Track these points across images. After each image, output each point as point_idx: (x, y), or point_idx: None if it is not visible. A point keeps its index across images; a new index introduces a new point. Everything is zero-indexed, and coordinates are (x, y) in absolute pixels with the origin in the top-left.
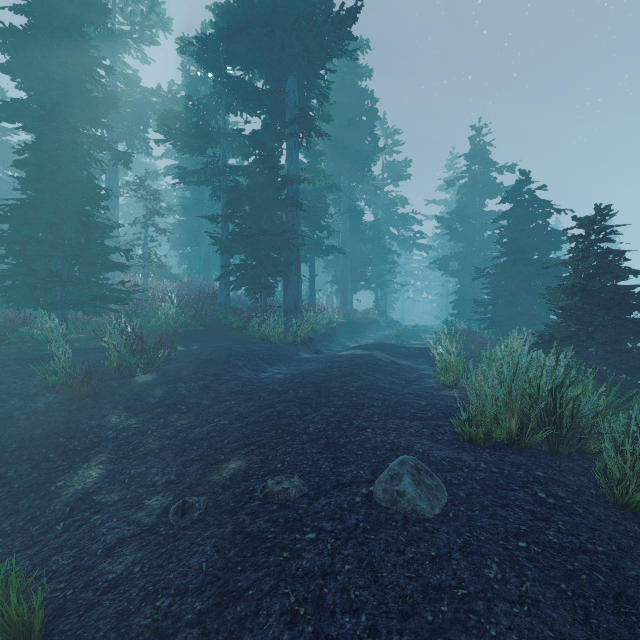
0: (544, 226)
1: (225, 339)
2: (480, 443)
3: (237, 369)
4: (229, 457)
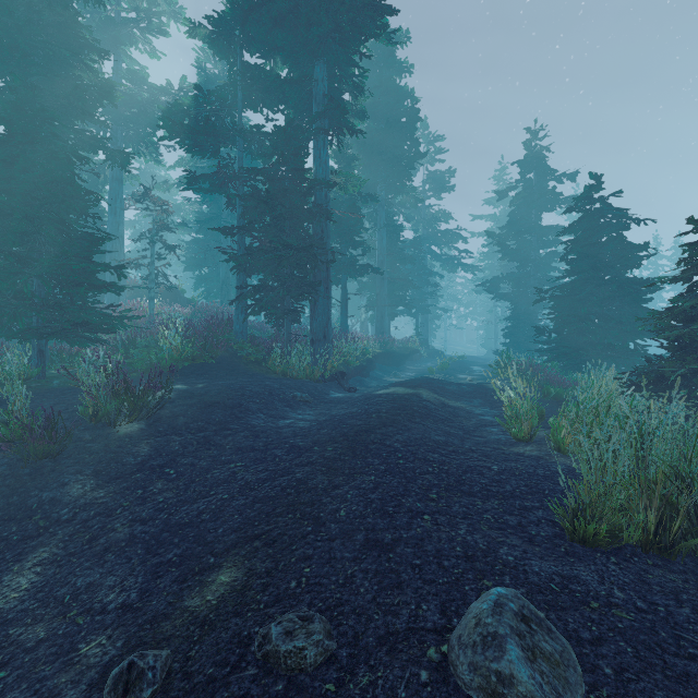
0: (621, 239)
1: (239, 375)
2: (600, 546)
3: (250, 415)
4: (221, 561)
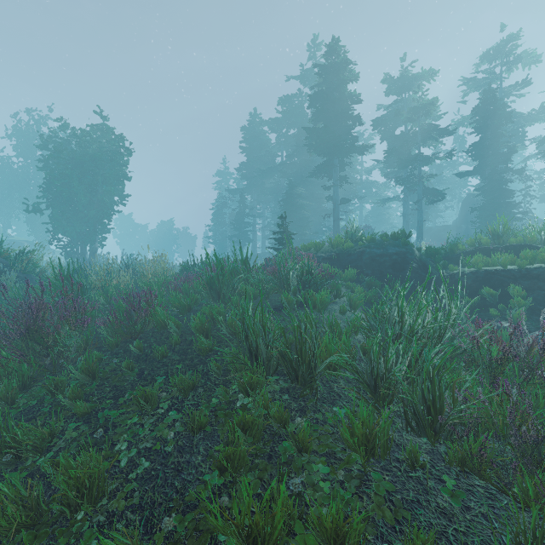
0: None
1: None
2: None
3: None
4: None
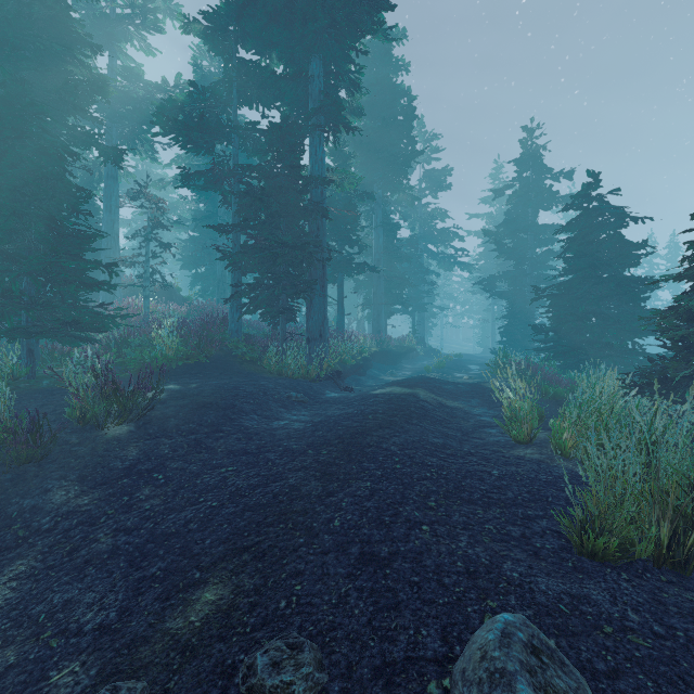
0: (619, 237)
1: (234, 374)
2: (610, 560)
3: (243, 416)
4: (207, 576)
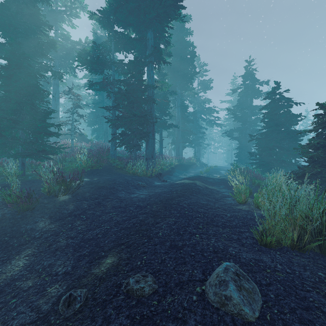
0: (288, 112)
1: (113, 174)
2: (272, 247)
3: (118, 192)
4: (107, 254)
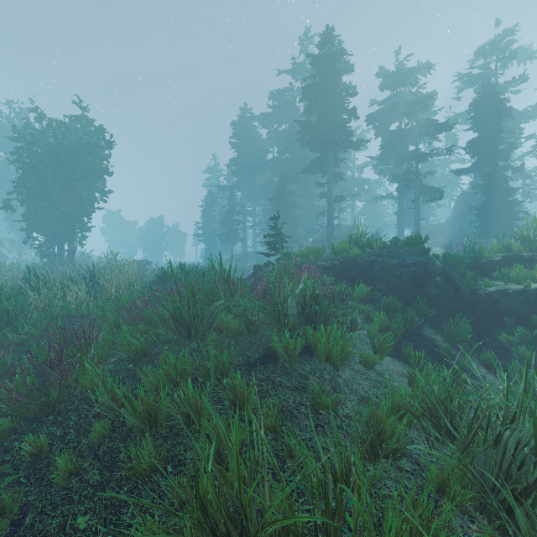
0: None
1: None
2: None
3: None
4: None
